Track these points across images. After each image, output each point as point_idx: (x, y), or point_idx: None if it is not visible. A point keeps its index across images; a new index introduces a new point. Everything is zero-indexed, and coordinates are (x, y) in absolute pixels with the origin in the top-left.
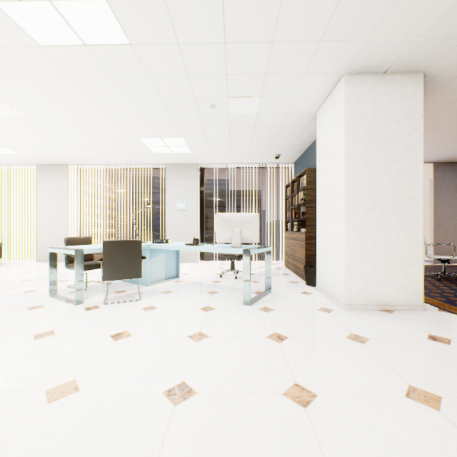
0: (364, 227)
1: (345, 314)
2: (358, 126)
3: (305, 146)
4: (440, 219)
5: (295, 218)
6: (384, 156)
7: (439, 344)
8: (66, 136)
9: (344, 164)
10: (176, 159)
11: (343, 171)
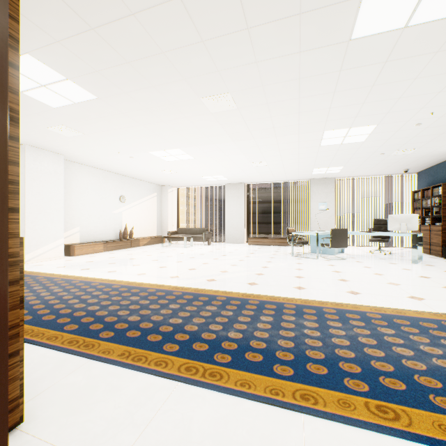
0: None
1: None
2: None
3: (434, 163)
4: None
5: (425, 215)
6: None
7: None
8: (271, 170)
9: None
10: (322, 176)
11: None
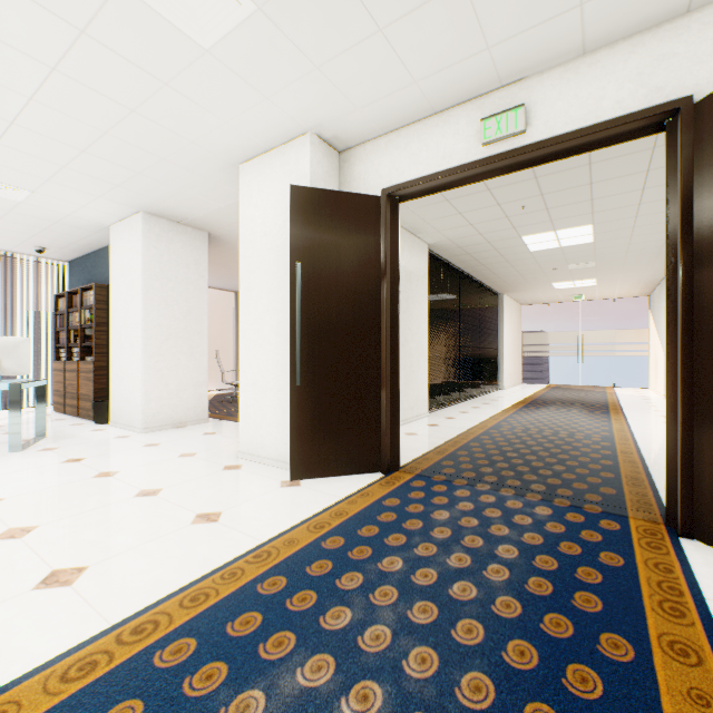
0: (162, 356)
1: (144, 435)
2: (156, 263)
3: (91, 248)
4: None
5: (75, 342)
6: (179, 294)
7: (209, 435)
8: None
9: (143, 296)
10: None
11: (142, 302)
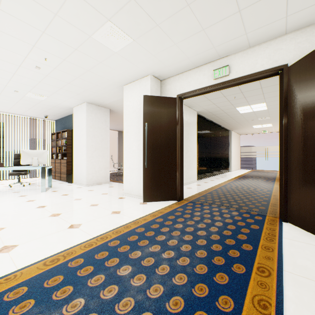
0: (93, 157)
1: (87, 187)
2: (91, 121)
3: (64, 115)
4: (120, 154)
5: (59, 152)
6: (99, 133)
7: (111, 187)
8: None
9: (86, 134)
10: None
11: (86, 136)
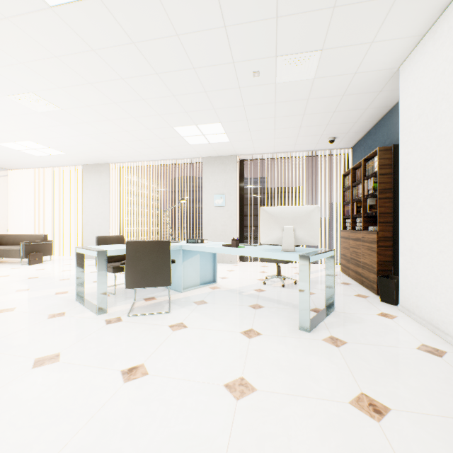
0: None
1: None
2: None
3: (371, 122)
4: None
5: (357, 213)
6: None
7: None
8: (101, 130)
9: None
10: (214, 151)
11: None
